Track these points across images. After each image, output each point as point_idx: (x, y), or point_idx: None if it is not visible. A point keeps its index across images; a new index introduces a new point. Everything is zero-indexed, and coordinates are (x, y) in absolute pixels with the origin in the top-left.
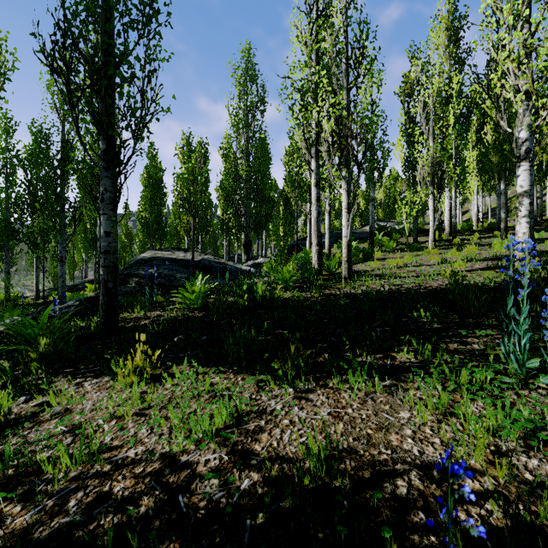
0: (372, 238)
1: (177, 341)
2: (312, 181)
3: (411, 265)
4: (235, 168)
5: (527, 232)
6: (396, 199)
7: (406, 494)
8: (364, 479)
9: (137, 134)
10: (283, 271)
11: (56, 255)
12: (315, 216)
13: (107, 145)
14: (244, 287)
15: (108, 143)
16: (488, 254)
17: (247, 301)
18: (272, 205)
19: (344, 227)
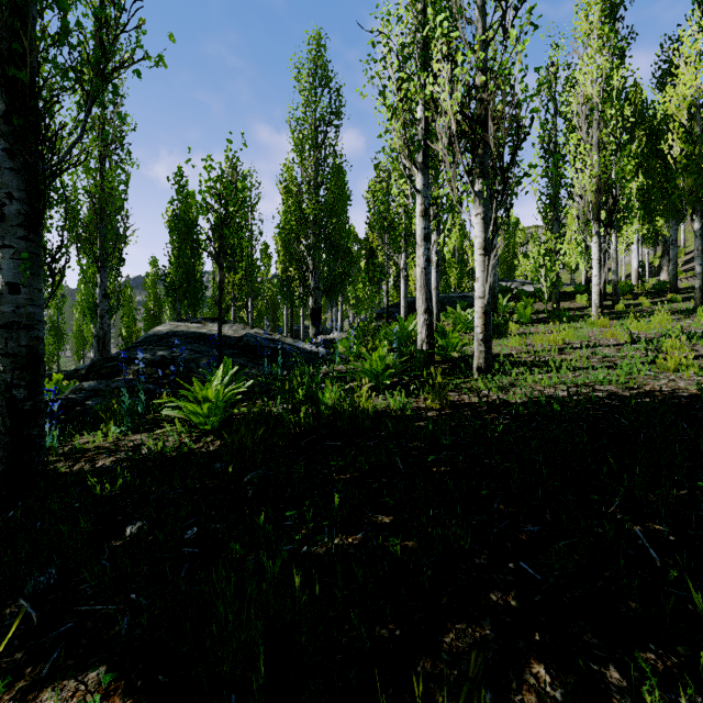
0: (494, 304)
1: (131, 536)
2: (418, 208)
3: (579, 346)
4: (299, 205)
5: None
6: (516, 254)
7: None
8: None
9: (91, 96)
10: (373, 358)
11: (55, 328)
12: (422, 265)
13: (2, 96)
14: (300, 390)
15: (10, 97)
16: (697, 328)
17: (306, 419)
18: (351, 259)
19: (478, 280)
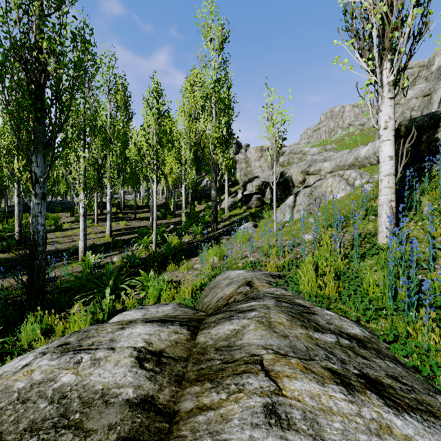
0: (72, 211)
1: None
2: (16, 193)
3: (75, 235)
4: None
5: (109, 226)
6: None
7: (16, 286)
8: (9, 287)
9: None
10: None
11: None
12: (17, 212)
13: None
14: None
15: None
16: (115, 228)
17: None
18: None
19: None
